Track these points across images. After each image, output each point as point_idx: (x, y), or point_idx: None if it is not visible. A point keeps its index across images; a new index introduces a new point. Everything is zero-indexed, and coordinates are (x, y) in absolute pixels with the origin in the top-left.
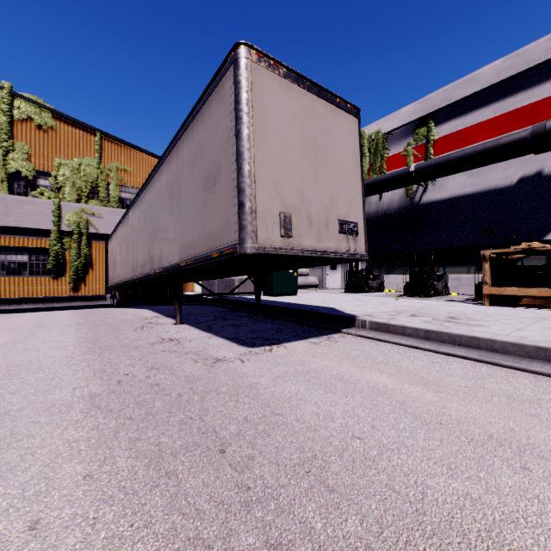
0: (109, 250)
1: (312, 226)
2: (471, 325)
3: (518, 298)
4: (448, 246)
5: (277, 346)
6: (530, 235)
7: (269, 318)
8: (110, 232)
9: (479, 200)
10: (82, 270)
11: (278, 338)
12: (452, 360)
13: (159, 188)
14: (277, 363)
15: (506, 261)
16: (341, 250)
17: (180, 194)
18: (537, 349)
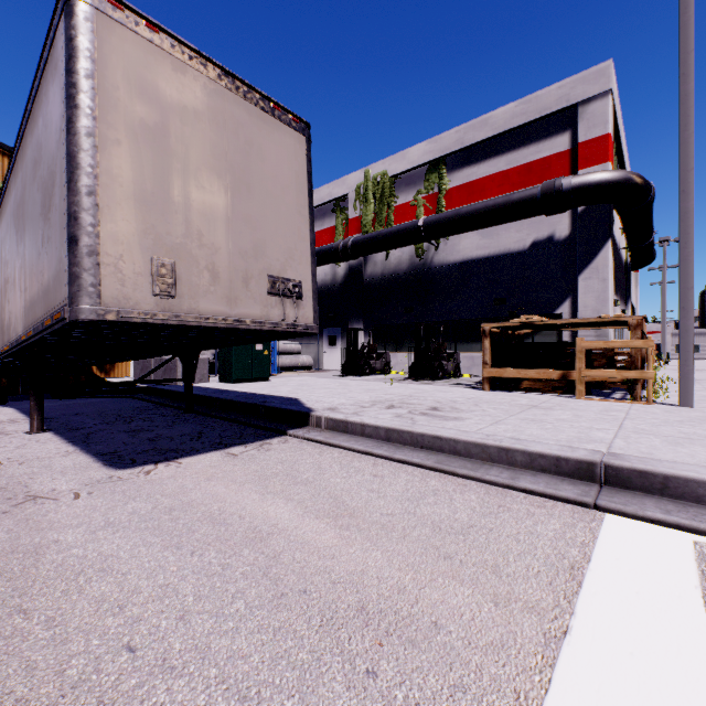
0: None
1: (219, 283)
2: (447, 418)
3: (519, 381)
4: (462, 319)
5: (168, 464)
6: (543, 308)
7: (202, 417)
8: None
9: (493, 265)
10: None
11: (183, 450)
12: (403, 470)
13: (8, 215)
14: (135, 496)
15: (513, 337)
16: (272, 320)
17: (24, 223)
18: (500, 450)
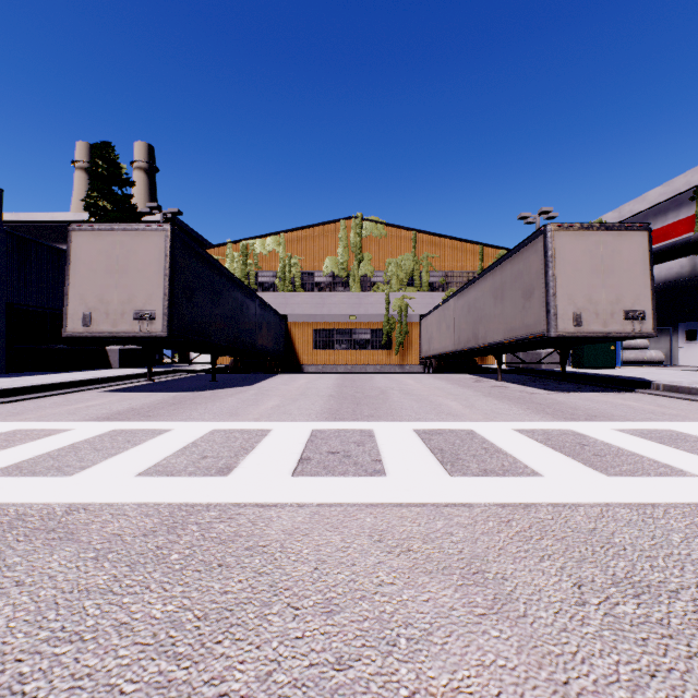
0: (422, 328)
1: (599, 318)
2: None
3: None
4: None
5: (573, 392)
6: None
7: (574, 383)
8: (422, 313)
9: None
10: (403, 345)
11: (576, 391)
12: None
13: (484, 289)
14: (570, 396)
15: None
16: (625, 332)
17: (503, 297)
18: None
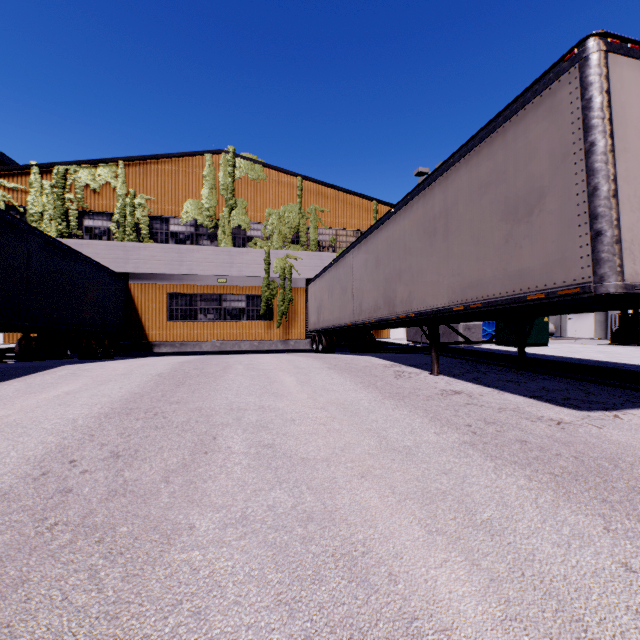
0: (310, 295)
1: None
2: None
3: None
4: None
5: (620, 412)
6: None
7: (544, 375)
8: (310, 277)
9: None
10: (286, 315)
11: (603, 402)
12: None
13: (406, 226)
14: None
15: None
16: None
17: (450, 229)
18: None
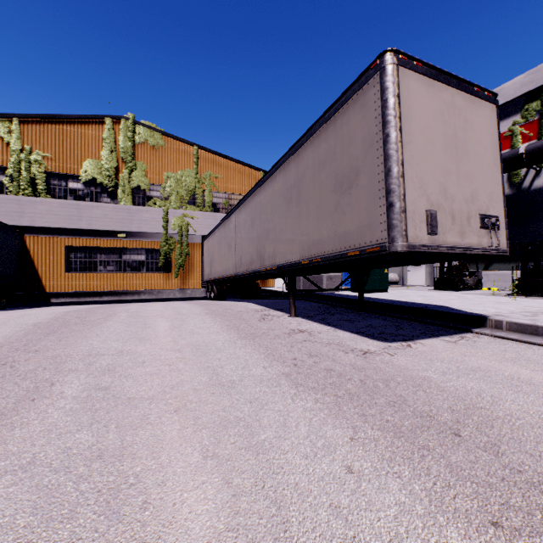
0: (205, 250)
1: (455, 222)
2: None
3: None
4: None
5: (412, 342)
6: None
7: (376, 315)
8: (205, 234)
9: None
10: (184, 267)
11: (405, 335)
12: None
13: (272, 193)
14: (430, 359)
15: None
16: (482, 246)
17: (301, 197)
18: None
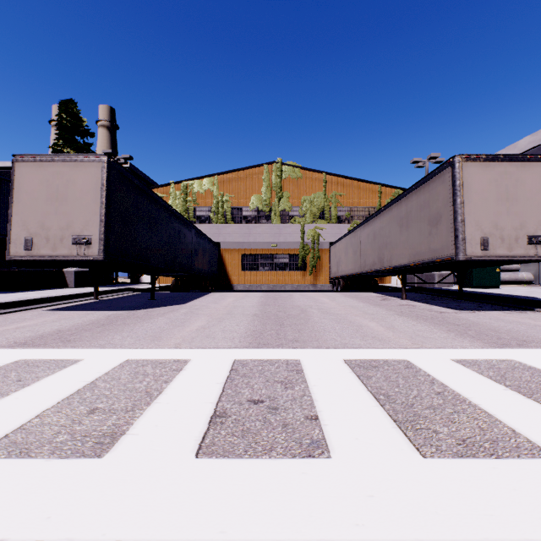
0: (331, 253)
1: (504, 242)
2: None
3: None
4: None
5: (478, 311)
6: None
7: (470, 302)
8: (331, 241)
9: None
10: (315, 267)
11: (478, 309)
12: None
13: (389, 219)
14: (478, 315)
15: None
16: (529, 255)
17: (409, 225)
18: None
